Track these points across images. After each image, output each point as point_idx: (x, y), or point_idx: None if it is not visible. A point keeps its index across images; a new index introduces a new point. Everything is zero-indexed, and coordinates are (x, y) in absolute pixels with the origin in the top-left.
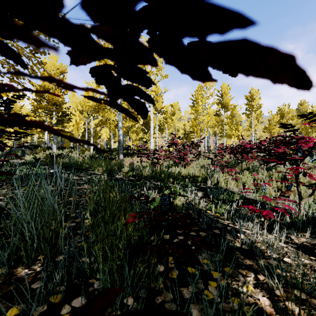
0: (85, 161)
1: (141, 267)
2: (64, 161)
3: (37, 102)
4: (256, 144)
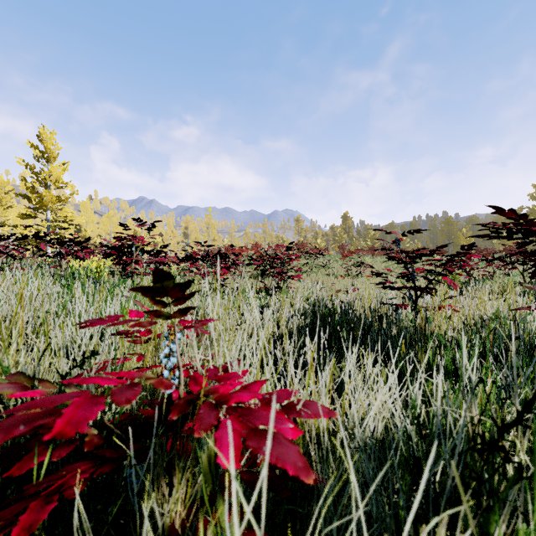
0: None
1: None
2: None
3: None
4: None
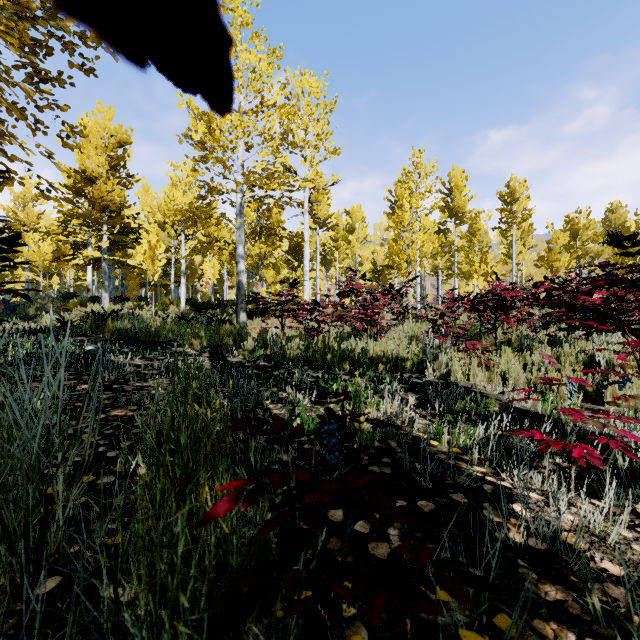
0: (166, 326)
1: (260, 635)
2: (122, 327)
3: (43, 193)
4: (527, 291)
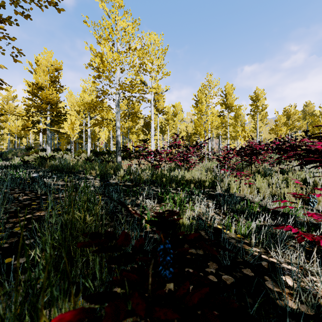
0: (78, 163)
1: None
2: (54, 164)
3: None
4: (268, 145)
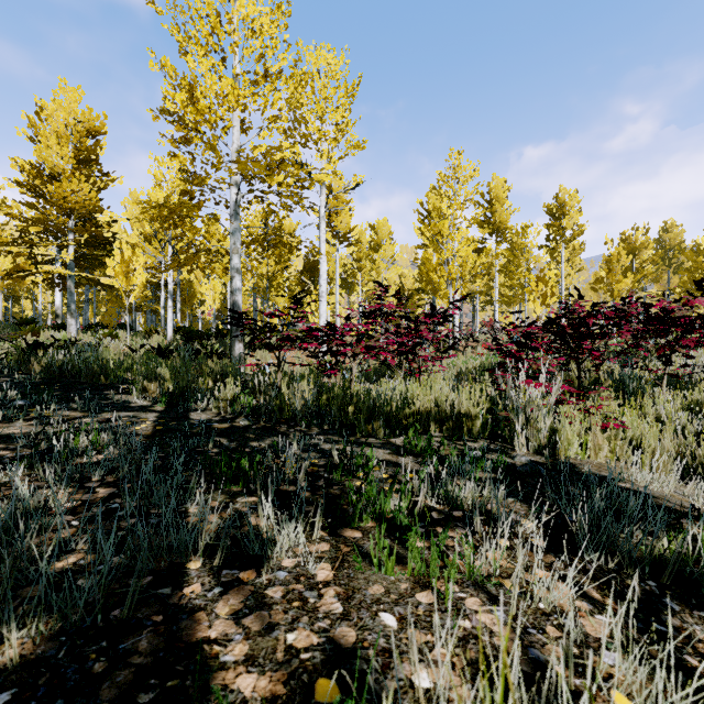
0: (125, 361)
1: None
2: (53, 363)
3: None
4: (622, 314)
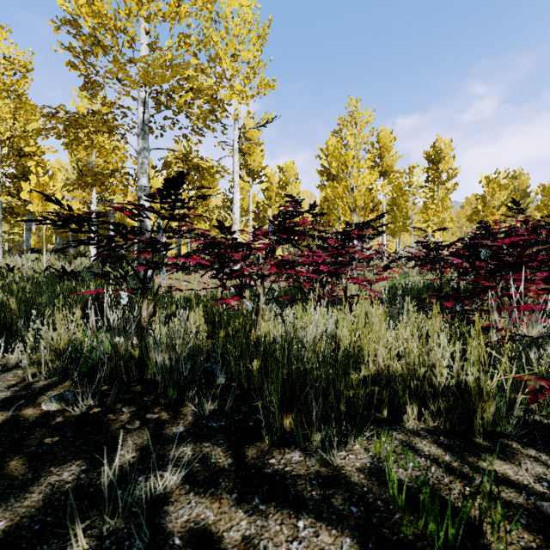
0: None
1: None
2: None
3: None
4: None
